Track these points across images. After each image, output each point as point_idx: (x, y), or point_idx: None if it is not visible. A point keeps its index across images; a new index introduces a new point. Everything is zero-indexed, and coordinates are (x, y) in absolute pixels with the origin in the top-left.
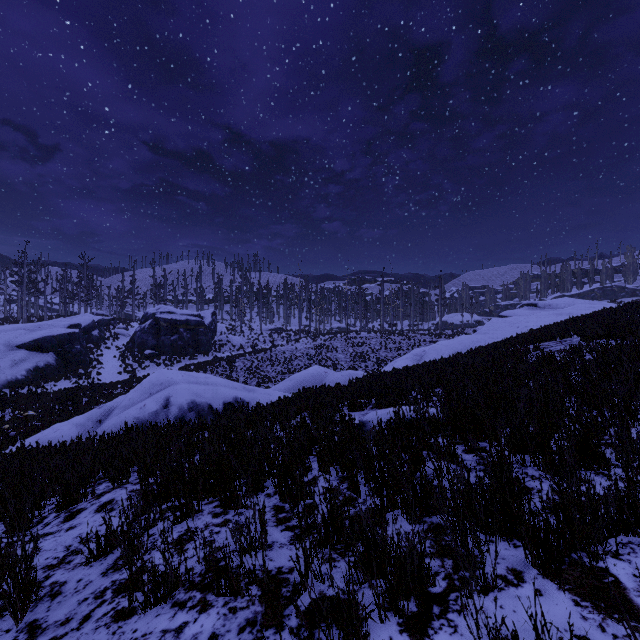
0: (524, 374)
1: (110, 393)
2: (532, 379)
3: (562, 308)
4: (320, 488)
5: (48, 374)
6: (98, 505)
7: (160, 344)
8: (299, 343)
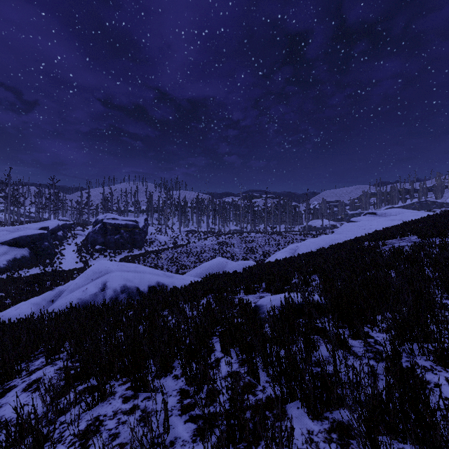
0: (385, 265)
1: (68, 277)
2: (394, 270)
3: (394, 215)
4: (222, 371)
5: (23, 263)
6: (27, 383)
7: (107, 241)
8: (207, 241)
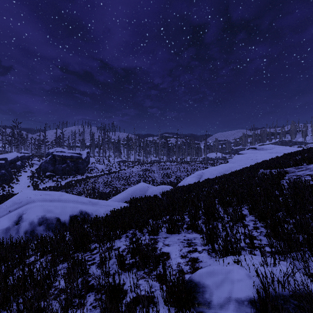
0: None
1: None
2: None
3: (269, 150)
4: None
5: None
6: None
7: (55, 169)
8: (134, 168)
